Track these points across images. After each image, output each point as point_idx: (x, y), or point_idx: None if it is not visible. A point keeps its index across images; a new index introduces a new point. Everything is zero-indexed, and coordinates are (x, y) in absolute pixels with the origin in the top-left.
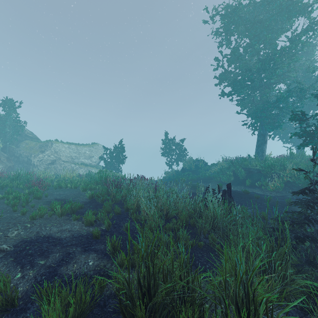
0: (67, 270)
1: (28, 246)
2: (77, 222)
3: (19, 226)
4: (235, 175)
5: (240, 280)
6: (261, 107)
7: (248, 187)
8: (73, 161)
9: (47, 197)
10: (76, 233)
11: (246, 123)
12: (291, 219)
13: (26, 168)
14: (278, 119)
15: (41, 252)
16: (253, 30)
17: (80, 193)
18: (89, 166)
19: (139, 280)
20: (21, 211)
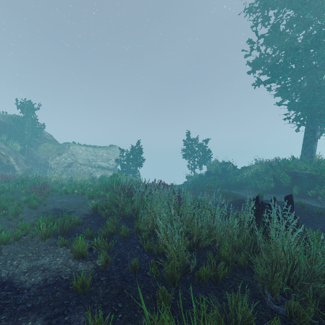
0: None
1: None
2: (64, 251)
3: None
4: (275, 180)
5: None
6: (311, 95)
7: (296, 196)
8: (90, 164)
9: (47, 205)
10: (53, 275)
11: (289, 117)
12: None
13: (44, 171)
14: None
15: None
16: None
17: (85, 202)
18: (106, 169)
19: None
20: None
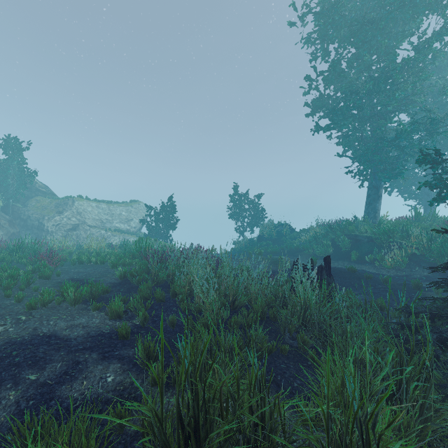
0: (72, 389)
1: (16, 351)
2: (98, 314)
3: (9, 319)
4: (335, 245)
5: (354, 418)
6: (373, 147)
7: (355, 262)
8: (104, 226)
9: (60, 275)
10: (94, 330)
11: (351, 171)
12: (429, 311)
13: (37, 235)
14: (398, 163)
15: (35, 361)
16: (362, 34)
17: (108, 271)
18: (126, 233)
19: (179, 413)
20: (16, 296)
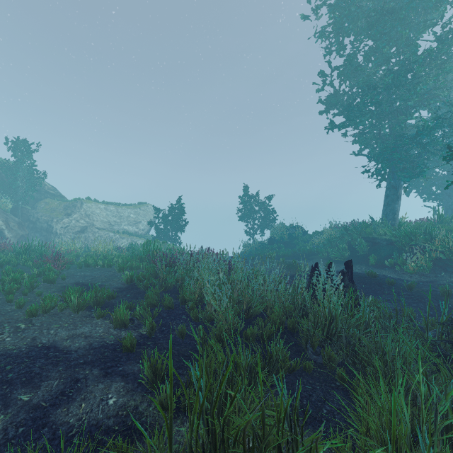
0: (68, 414)
1: (10, 365)
2: (102, 322)
3: (7, 327)
4: (351, 248)
5: None
6: (392, 144)
7: (373, 266)
8: (112, 229)
9: (66, 279)
10: (96, 340)
11: (367, 170)
12: None
13: (45, 238)
14: (419, 162)
15: (29, 377)
16: (380, 25)
17: (114, 274)
18: (134, 235)
19: None
20: (17, 302)
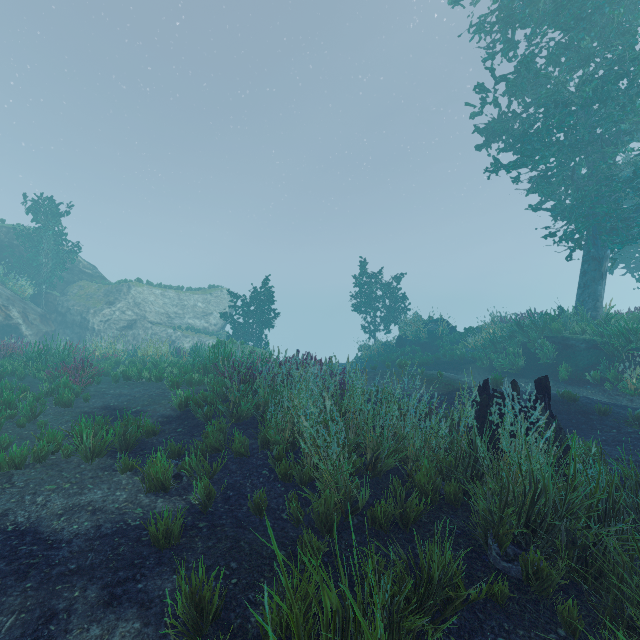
0: None
1: None
2: (128, 479)
3: None
4: (527, 353)
5: None
6: (593, 192)
7: (565, 383)
8: (171, 323)
9: (90, 400)
10: (111, 519)
11: (553, 233)
12: None
13: (79, 336)
14: (637, 218)
15: None
16: (576, 6)
17: (164, 393)
18: (202, 332)
19: None
20: None
